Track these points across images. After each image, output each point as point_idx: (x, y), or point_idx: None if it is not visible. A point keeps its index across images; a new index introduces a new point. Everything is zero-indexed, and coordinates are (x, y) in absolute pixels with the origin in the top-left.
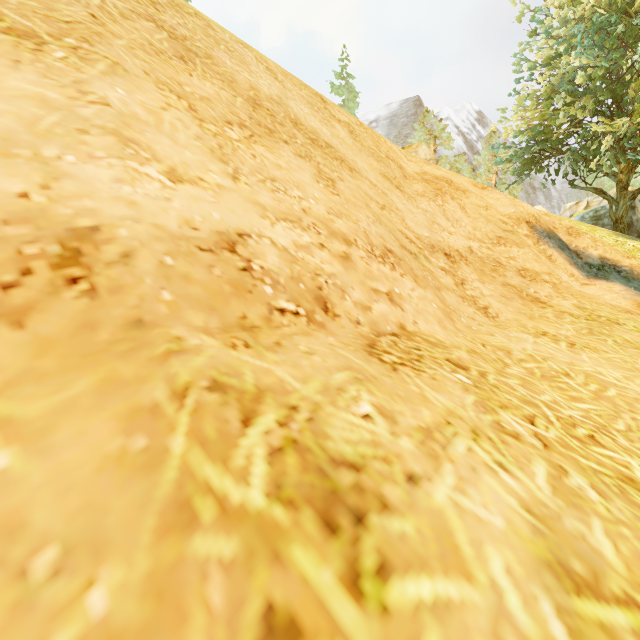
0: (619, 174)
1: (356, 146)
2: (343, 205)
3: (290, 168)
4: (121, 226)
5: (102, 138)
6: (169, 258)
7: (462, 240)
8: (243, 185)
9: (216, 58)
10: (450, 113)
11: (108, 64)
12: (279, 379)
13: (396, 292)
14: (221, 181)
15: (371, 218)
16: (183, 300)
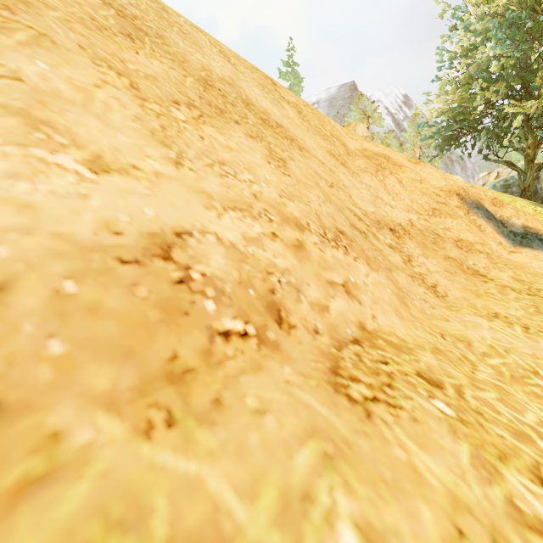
0: (527, 149)
1: (304, 125)
2: (294, 186)
3: (241, 149)
4: (0, 242)
5: (0, 119)
6: (71, 283)
7: (403, 213)
8: (187, 171)
9: (168, 38)
10: (380, 96)
11: (31, 34)
12: (212, 504)
13: (352, 281)
14: (160, 168)
15: (321, 197)
16: (83, 349)
